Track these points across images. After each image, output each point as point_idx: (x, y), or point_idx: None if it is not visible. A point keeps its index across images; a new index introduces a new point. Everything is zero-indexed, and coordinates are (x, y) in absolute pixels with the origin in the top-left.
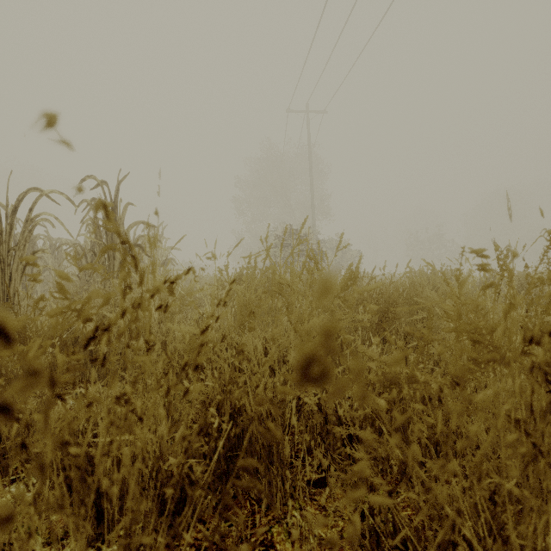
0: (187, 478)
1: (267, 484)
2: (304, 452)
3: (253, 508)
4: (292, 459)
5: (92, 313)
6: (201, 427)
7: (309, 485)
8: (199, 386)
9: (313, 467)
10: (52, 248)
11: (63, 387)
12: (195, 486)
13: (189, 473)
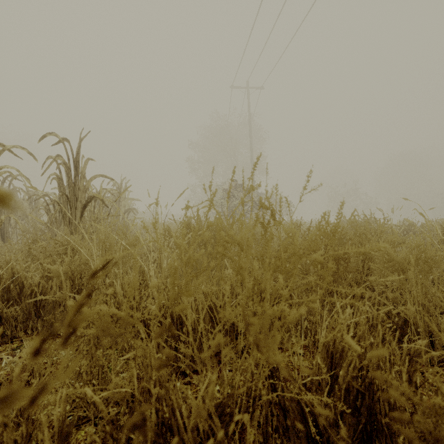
0: None
1: None
2: None
3: None
4: None
5: None
6: None
7: None
8: None
9: None
10: (29, 199)
11: None
12: None
13: None
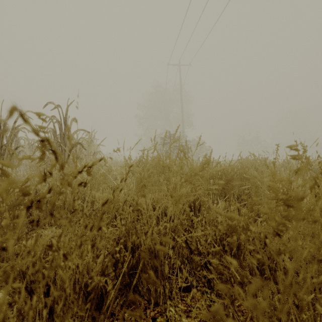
0: (104, 287)
1: (154, 290)
2: (177, 269)
3: (145, 305)
4: (169, 275)
5: (30, 189)
6: (103, 271)
7: (180, 291)
8: (101, 242)
9: (183, 279)
10: (29, 145)
11: (7, 242)
12: (108, 293)
13: (105, 285)
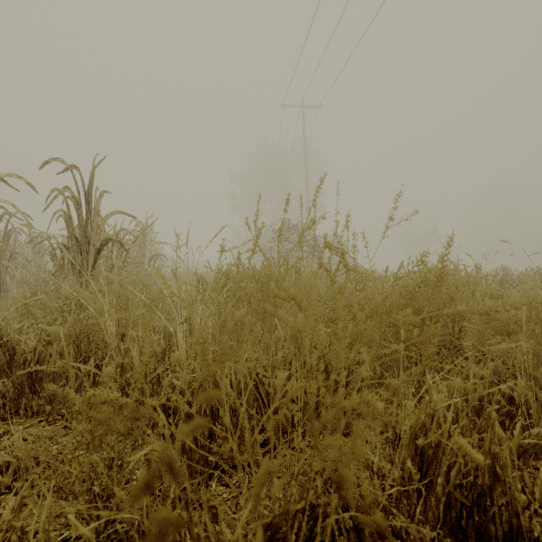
0: None
1: None
2: None
3: None
4: None
5: None
6: None
7: None
8: None
9: None
10: (32, 243)
11: None
12: None
13: None
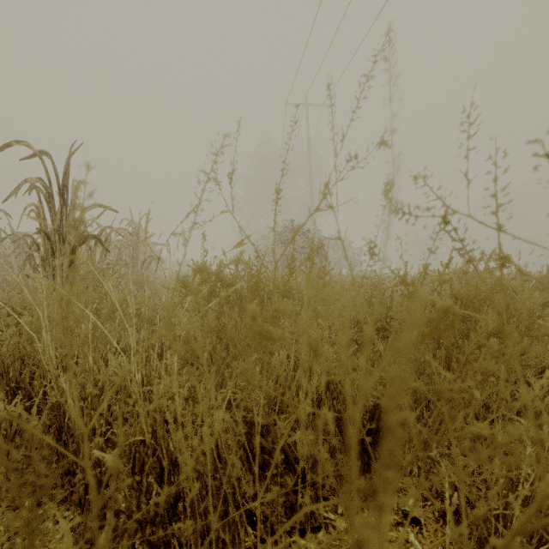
0: None
1: None
2: None
3: None
4: None
5: None
6: None
7: None
8: None
9: None
10: (16, 243)
11: None
12: None
13: None
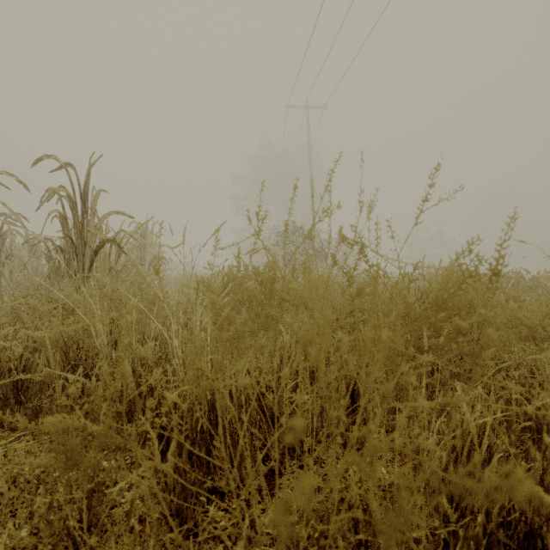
0: None
1: None
2: None
3: None
4: None
5: None
6: None
7: None
8: None
9: None
10: (29, 245)
11: None
12: None
13: None
